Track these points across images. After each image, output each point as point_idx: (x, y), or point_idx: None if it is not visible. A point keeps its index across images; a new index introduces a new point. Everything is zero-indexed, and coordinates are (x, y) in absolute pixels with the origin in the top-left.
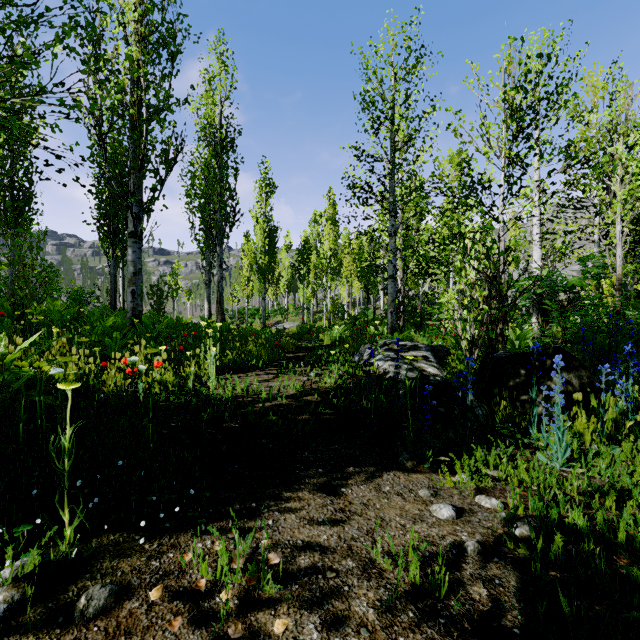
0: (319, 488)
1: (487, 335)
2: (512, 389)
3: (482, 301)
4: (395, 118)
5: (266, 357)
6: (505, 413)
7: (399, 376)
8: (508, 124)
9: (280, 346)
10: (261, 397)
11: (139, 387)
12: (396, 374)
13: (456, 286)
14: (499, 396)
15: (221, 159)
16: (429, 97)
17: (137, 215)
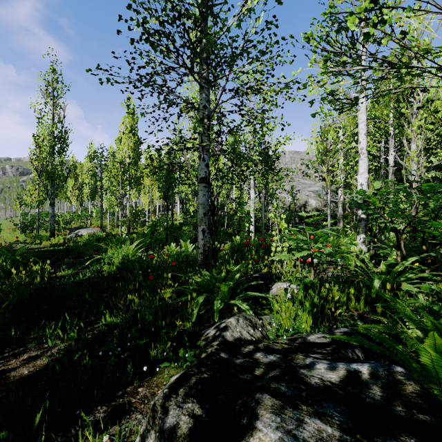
0: None
1: None
2: None
3: None
4: None
5: None
6: None
7: None
8: None
9: None
10: None
11: None
12: None
13: None
14: None
15: None
16: None
17: None
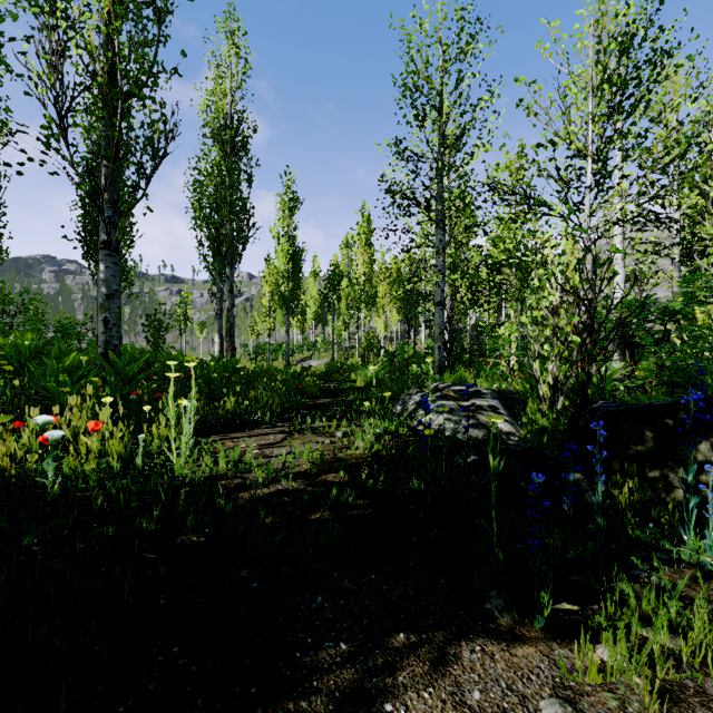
0: (339, 707)
1: (577, 378)
2: (634, 460)
3: (572, 331)
4: (443, 110)
5: (279, 406)
6: (631, 500)
7: (459, 435)
8: (603, 93)
9: (302, 389)
10: (256, 477)
11: (48, 468)
12: (455, 432)
13: (533, 311)
14: (612, 469)
15: (231, 161)
16: (486, 81)
17: (110, 219)
